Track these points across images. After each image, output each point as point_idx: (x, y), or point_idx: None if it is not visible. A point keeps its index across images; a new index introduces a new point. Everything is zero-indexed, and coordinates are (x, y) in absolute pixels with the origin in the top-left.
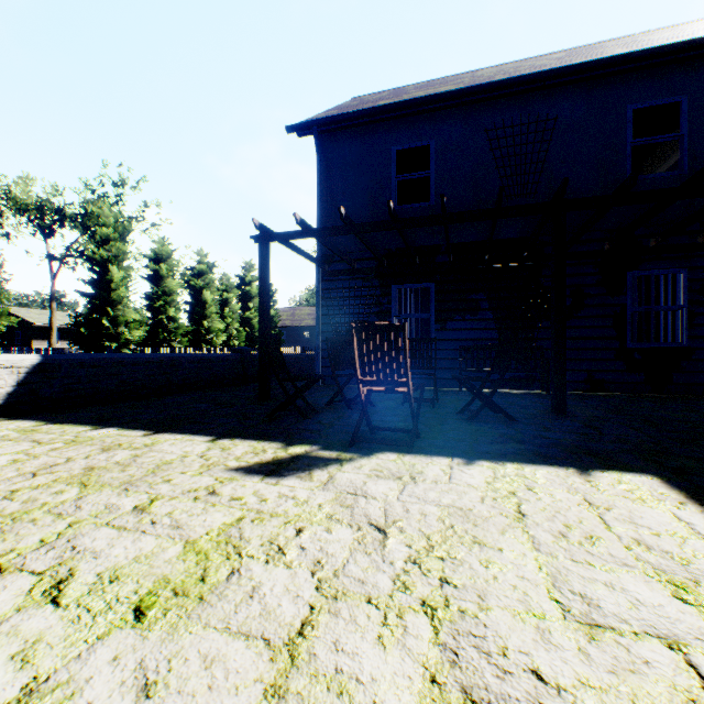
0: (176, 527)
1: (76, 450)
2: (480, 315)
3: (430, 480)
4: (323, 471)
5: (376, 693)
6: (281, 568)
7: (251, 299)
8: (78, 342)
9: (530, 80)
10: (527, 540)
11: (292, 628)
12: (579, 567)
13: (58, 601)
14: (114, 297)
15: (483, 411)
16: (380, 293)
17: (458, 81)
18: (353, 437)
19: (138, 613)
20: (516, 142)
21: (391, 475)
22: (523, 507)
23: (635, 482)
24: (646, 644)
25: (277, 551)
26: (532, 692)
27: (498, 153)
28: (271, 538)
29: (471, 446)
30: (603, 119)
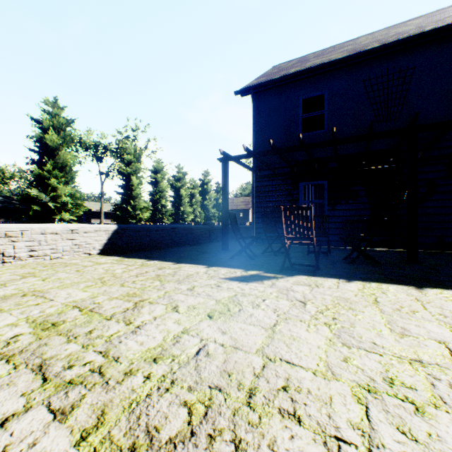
0: (209, 295)
1: (147, 268)
2: (358, 200)
3: (326, 287)
4: (268, 281)
5: (307, 341)
6: (259, 310)
7: (207, 193)
8: (116, 220)
9: (394, 45)
10: (377, 310)
11: (270, 325)
12: (403, 319)
13: (178, 311)
14: (134, 194)
15: (359, 259)
16: (291, 188)
17: (343, 49)
18: (281, 267)
19: (209, 316)
20: (384, 86)
21: (304, 284)
22: (377, 299)
23: (451, 293)
24: (428, 341)
25: (256, 305)
26: (371, 346)
27: (372, 95)
28: (252, 301)
29: (350, 274)
30: (450, 64)
